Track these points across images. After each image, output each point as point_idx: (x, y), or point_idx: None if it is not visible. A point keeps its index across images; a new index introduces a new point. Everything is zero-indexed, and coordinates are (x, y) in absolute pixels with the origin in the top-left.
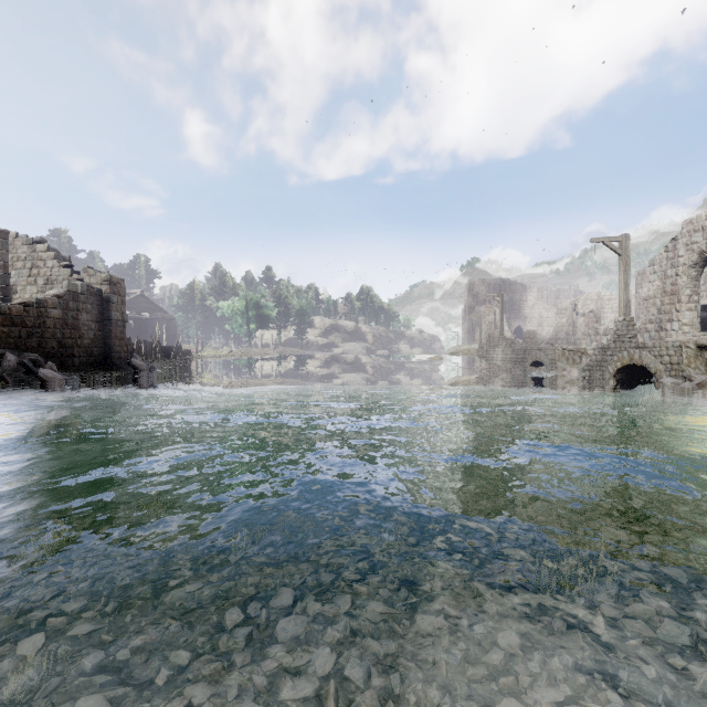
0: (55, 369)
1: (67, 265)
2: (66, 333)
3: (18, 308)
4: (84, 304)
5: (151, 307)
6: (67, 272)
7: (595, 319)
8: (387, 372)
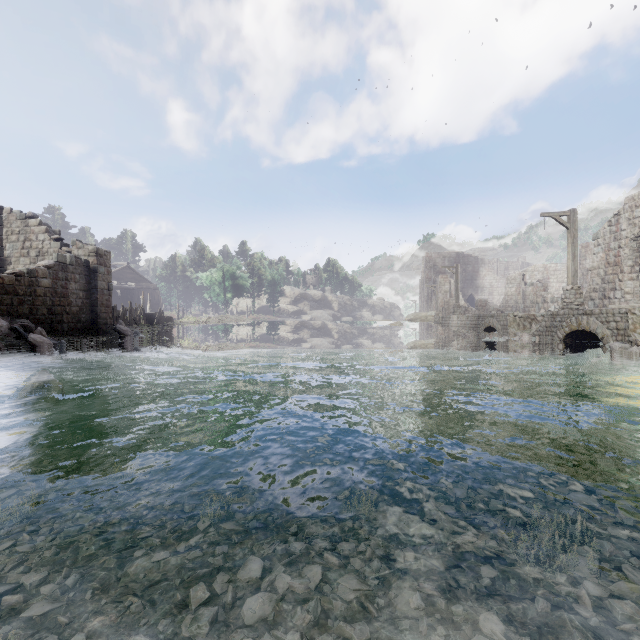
0: (44, 334)
1: (58, 238)
2: (56, 300)
3: (10, 278)
4: (72, 274)
5: (137, 278)
6: (58, 245)
7: (543, 288)
8: (351, 337)
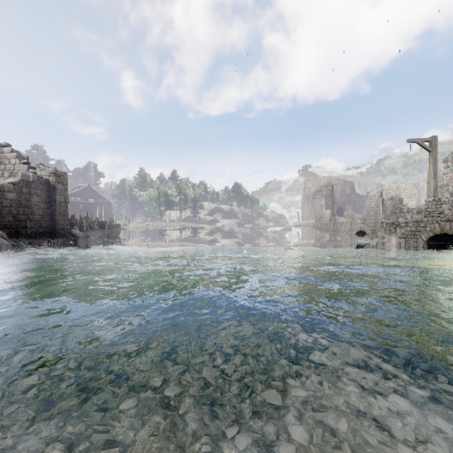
0: (5, 237)
1: (26, 162)
2: (20, 210)
3: None
4: (35, 190)
5: (95, 195)
6: (25, 167)
7: (400, 202)
8: (253, 239)
